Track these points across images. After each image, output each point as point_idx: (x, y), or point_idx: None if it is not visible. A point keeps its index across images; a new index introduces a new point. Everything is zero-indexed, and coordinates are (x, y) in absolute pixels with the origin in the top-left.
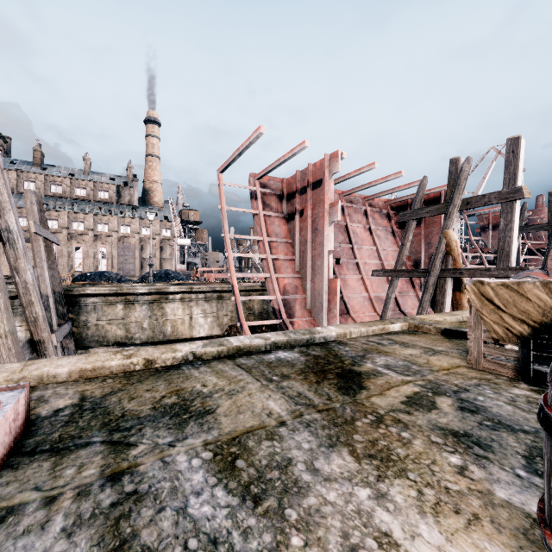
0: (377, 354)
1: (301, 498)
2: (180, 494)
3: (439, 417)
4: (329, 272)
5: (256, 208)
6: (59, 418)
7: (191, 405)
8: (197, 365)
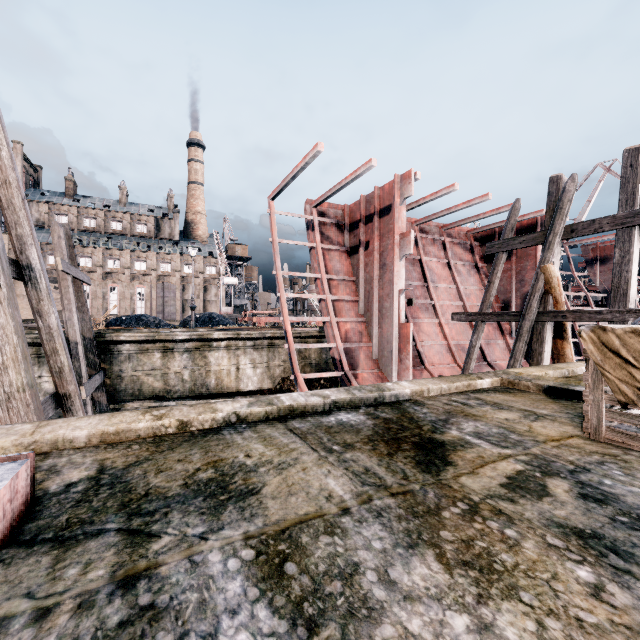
0: (463, 417)
1: (372, 625)
2: (210, 612)
3: (554, 508)
4: (399, 316)
5: (313, 240)
6: (70, 496)
7: (231, 482)
8: (241, 428)
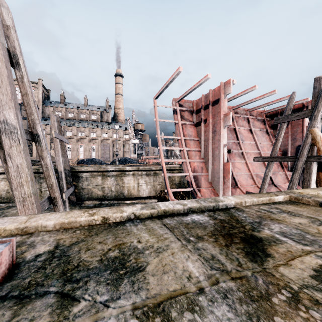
0: (270, 221)
1: None
2: None
3: None
4: (223, 159)
5: (176, 119)
6: (36, 263)
7: (128, 260)
8: (136, 222)
